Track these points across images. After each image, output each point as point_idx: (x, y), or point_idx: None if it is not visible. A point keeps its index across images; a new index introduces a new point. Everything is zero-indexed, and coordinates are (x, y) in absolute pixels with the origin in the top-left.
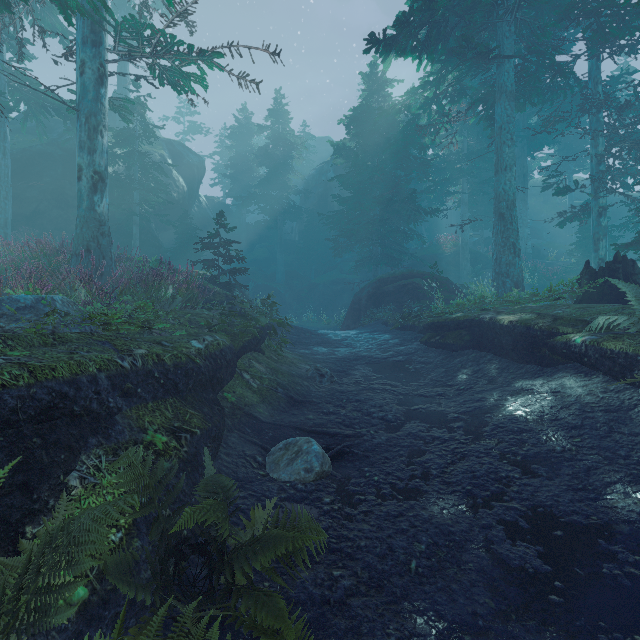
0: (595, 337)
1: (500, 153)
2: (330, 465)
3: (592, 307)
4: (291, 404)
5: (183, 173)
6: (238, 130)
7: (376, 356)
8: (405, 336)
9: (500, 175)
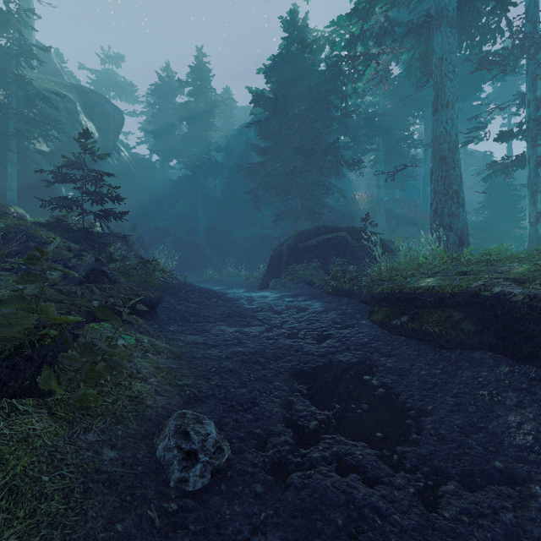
0: None
1: (440, 87)
2: None
3: None
4: None
5: (96, 121)
6: (161, 88)
7: (308, 349)
8: (343, 307)
9: (441, 113)
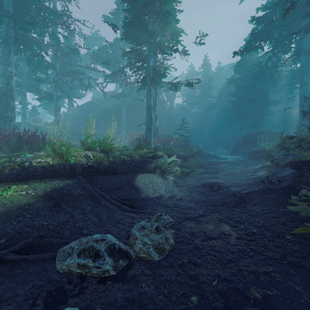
0: None
1: (301, 78)
2: (204, 173)
3: None
4: (200, 168)
5: (168, 99)
6: (188, 74)
7: (231, 161)
8: (246, 156)
9: (301, 88)
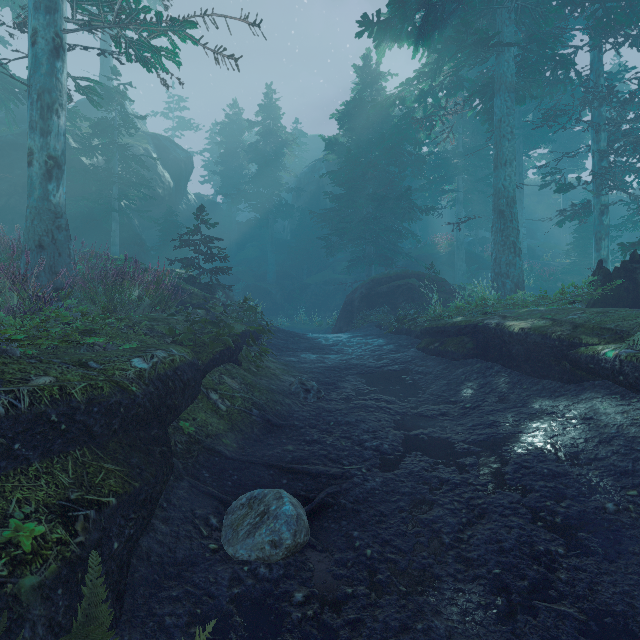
0: (632, 351)
1: (499, 147)
2: (307, 530)
3: (612, 312)
4: (267, 430)
5: (169, 169)
6: (228, 126)
7: (369, 364)
8: (400, 341)
9: (499, 170)
